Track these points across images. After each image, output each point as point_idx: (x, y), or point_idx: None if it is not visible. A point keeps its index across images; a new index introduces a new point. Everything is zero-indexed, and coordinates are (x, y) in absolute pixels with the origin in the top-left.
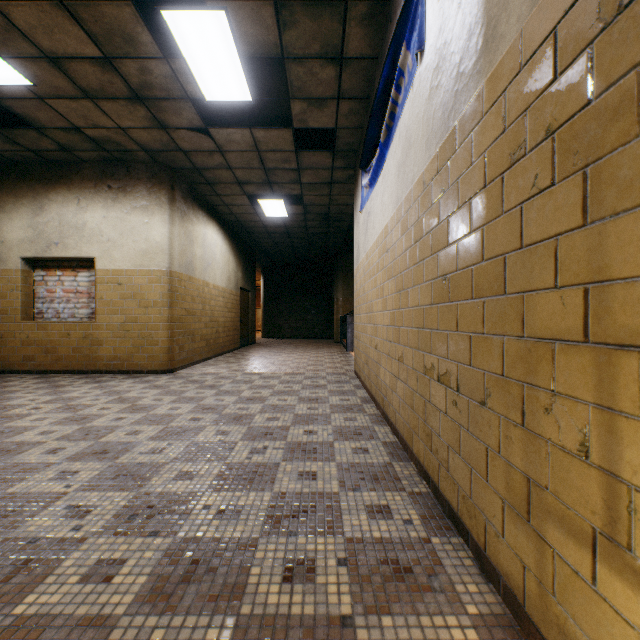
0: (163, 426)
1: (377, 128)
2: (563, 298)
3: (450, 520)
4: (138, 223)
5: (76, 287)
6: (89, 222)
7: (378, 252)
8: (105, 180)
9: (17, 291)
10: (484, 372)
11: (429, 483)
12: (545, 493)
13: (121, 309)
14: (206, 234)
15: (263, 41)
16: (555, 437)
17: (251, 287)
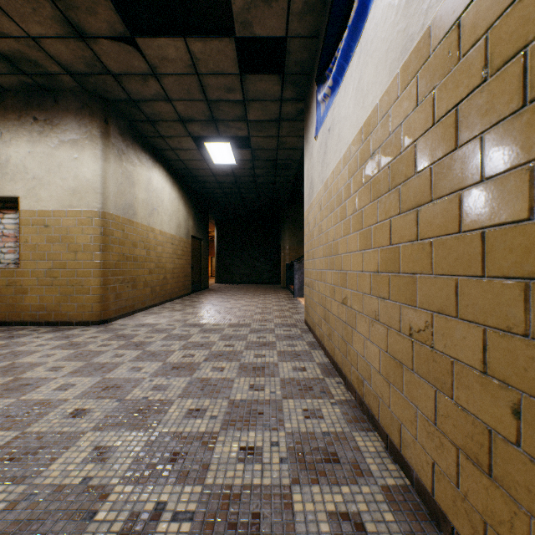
0: (15, 433)
1: None
2: None
3: None
4: (66, 159)
5: (2, 230)
6: (12, 158)
7: (349, 168)
8: (30, 111)
9: None
10: None
11: None
12: None
13: (48, 254)
14: (151, 178)
15: None
16: None
17: (203, 236)
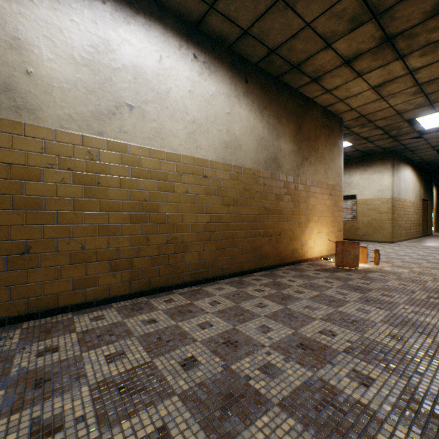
0: (416, 254)
1: None
2: None
3: None
4: (375, 178)
5: (345, 206)
6: (353, 181)
7: None
8: (360, 163)
9: None
10: None
11: None
12: None
13: (367, 215)
14: (405, 175)
15: None
16: None
17: (428, 197)
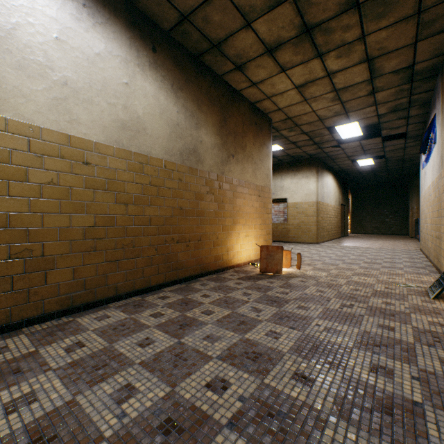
0: (335, 255)
1: (425, 147)
2: None
3: (438, 273)
4: (303, 183)
5: (278, 209)
6: (285, 185)
7: (427, 194)
8: (291, 168)
9: None
10: (441, 233)
11: (436, 269)
12: None
13: (297, 218)
14: (327, 181)
15: (370, 122)
16: None
17: (345, 203)
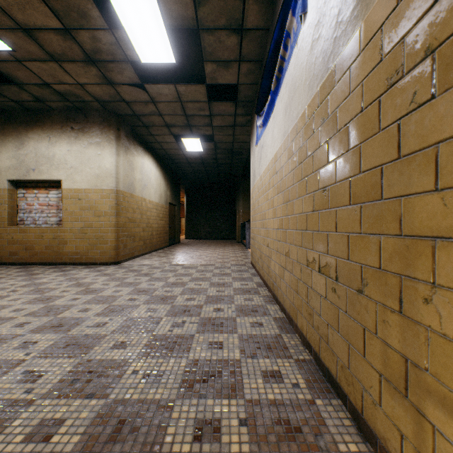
0: (107, 305)
1: (269, 80)
2: (445, 199)
3: (329, 384)
4: (93, 155)
5: (48, 201)
6: (57, 154)
7: (269, 174)
8: (69, 123)
9: (5, 204)
10: (361, 265)
11: (311, 352)
12: (424, 374)
13: (81, 217)
14: (143, 163)
15: (183, 15)
16: (436, 325)
17: (177, 202)
